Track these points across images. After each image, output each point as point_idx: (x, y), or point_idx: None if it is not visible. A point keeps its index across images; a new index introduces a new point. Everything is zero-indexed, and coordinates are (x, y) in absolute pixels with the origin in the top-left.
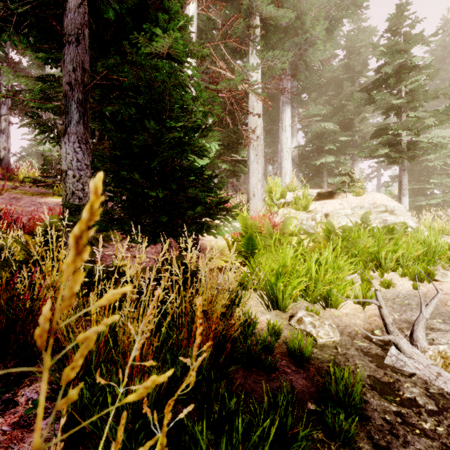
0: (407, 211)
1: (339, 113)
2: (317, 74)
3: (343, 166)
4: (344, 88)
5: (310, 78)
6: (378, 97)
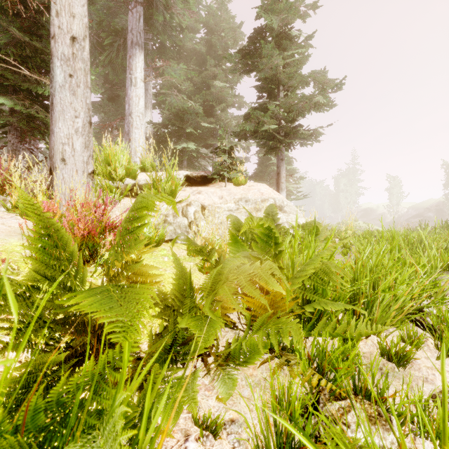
0: (295, 207)
1: (203, 91)
2: (177, 39)
3: (223, 140)
4: (208, 66)
5: (170, 32)
6: (267, 51)
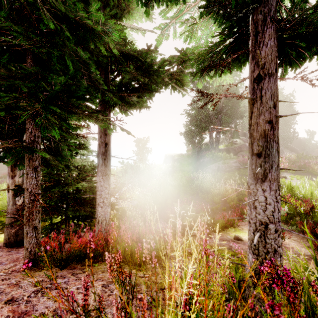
0: None
1: None
2: None
3: None
4: None
5: None
6: None
